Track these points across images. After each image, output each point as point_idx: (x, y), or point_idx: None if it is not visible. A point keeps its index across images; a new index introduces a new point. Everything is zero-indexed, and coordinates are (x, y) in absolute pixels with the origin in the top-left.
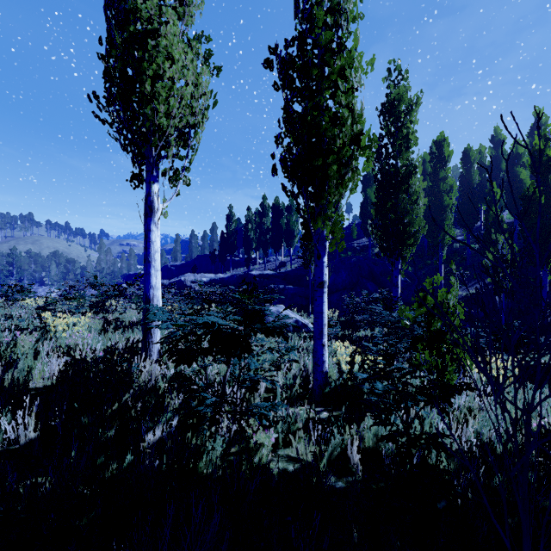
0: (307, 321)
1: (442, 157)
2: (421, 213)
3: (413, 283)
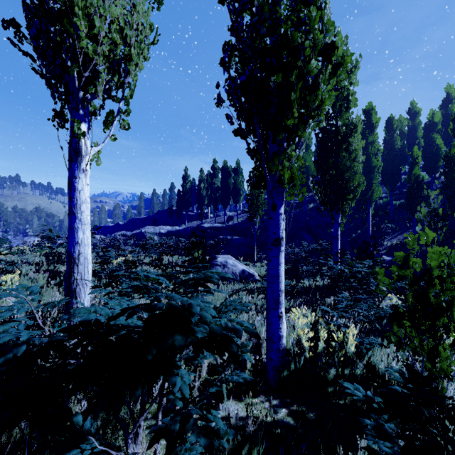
0: (253, 271)
1: (371, 124)
2: (360, 170)
3: (344, 234)
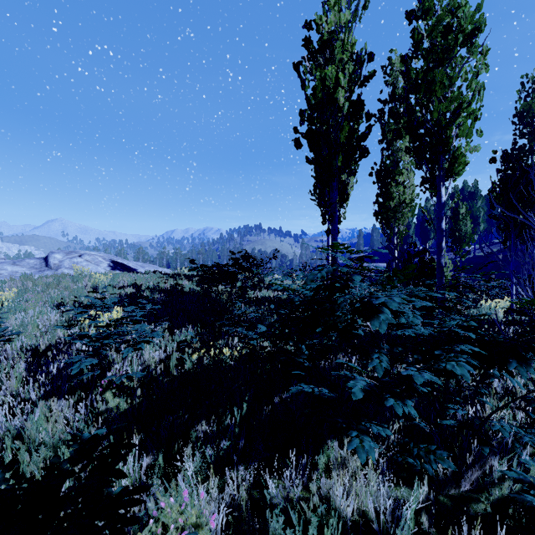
0: None
1: None
2: None
3: None
